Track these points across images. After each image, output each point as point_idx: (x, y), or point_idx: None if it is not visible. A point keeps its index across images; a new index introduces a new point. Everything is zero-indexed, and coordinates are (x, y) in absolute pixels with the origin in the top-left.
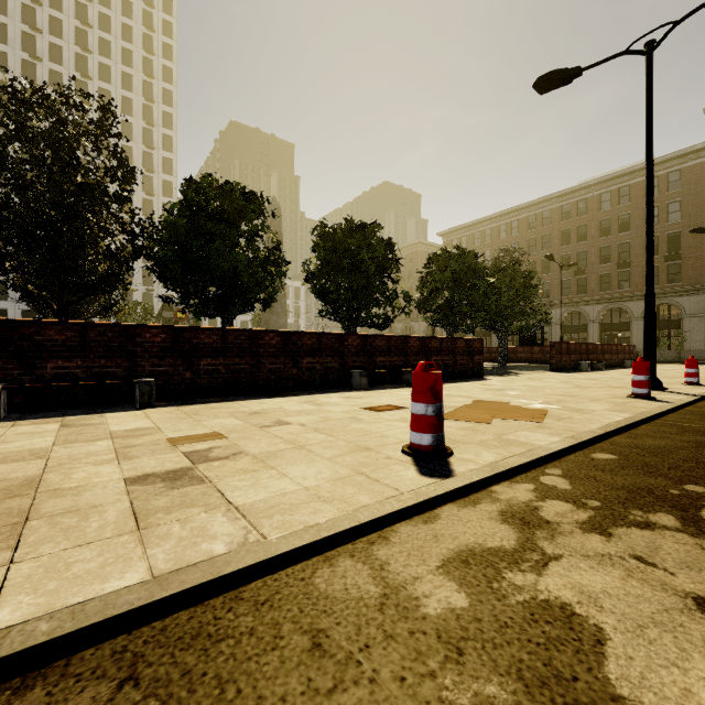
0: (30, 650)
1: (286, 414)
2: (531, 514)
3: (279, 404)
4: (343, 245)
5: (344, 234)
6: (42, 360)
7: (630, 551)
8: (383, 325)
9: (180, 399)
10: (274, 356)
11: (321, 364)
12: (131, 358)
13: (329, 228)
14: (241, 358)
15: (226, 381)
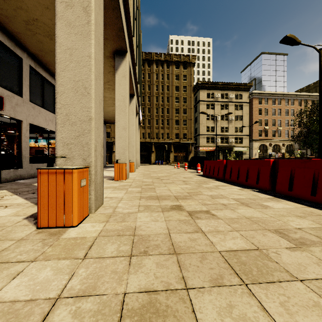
0: None
1: None
2: None
3: None
4: None
5: None
6: None
7: None
8: None
9: None
10: None
11: None
12: None
13: None
14: None
15: None
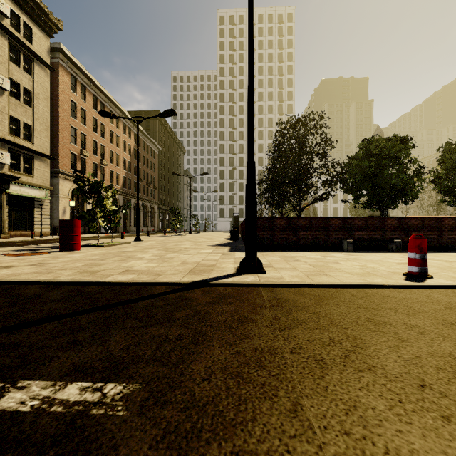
0: None
1: None
2: None
3: None
4: None
5: None
6: (353, 232)
7: None
8: None
9: (402, 250)
10: (450, 230)
11: None
12: (383, 231)
13: None
14: (432, 231)
15: None
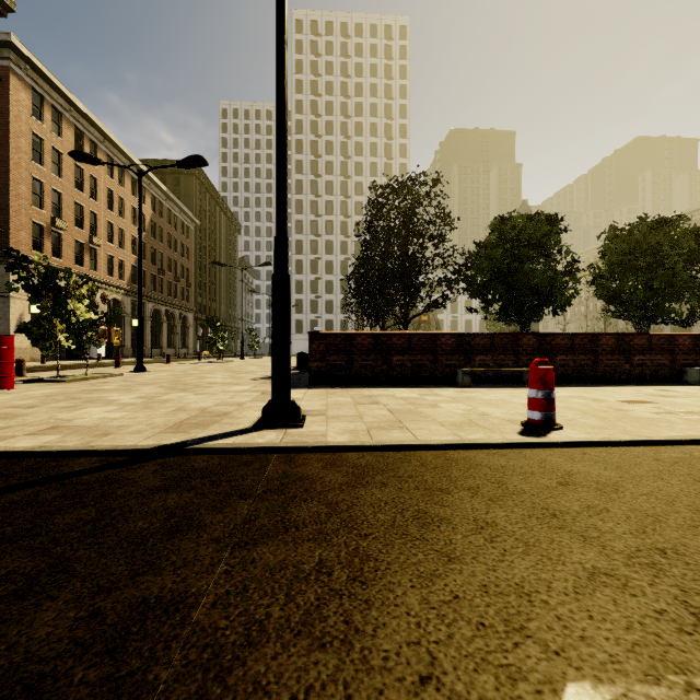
0: None
1: (667, 396)
2: None
3: (640, 390)
4: (639, 245)
5: (642, 234)
6: (474, 356)
7: None
8: (687, 321)
9: None
10: (610, 354)
11: (650, 361)
12: (516, 355)
13: (623, 231)
14: (584, 355)
15: (573, 372)
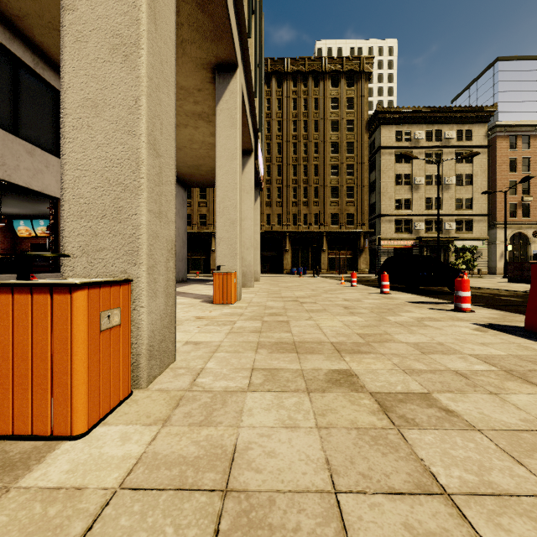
0: (475, 287)
1: None
2: (503, 291)
3: None
4: None
5: None
6: None
7: (492, 291)
8: None
9: None
10: None
11: None
12: None
13: None
14: None
15: None
